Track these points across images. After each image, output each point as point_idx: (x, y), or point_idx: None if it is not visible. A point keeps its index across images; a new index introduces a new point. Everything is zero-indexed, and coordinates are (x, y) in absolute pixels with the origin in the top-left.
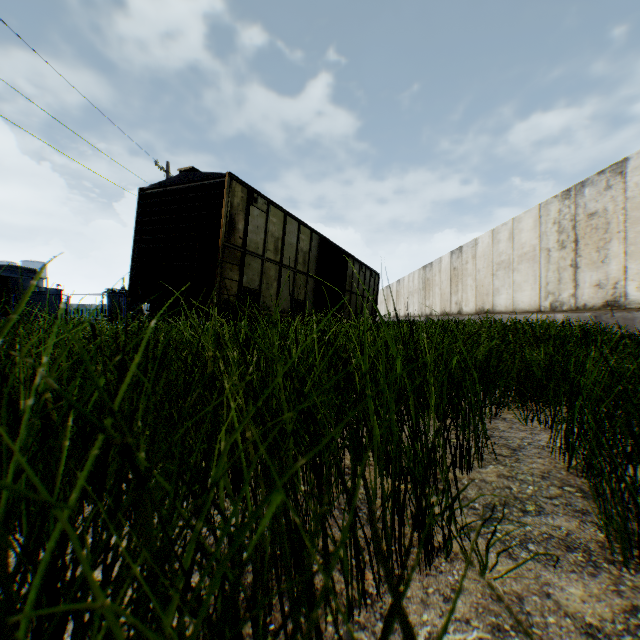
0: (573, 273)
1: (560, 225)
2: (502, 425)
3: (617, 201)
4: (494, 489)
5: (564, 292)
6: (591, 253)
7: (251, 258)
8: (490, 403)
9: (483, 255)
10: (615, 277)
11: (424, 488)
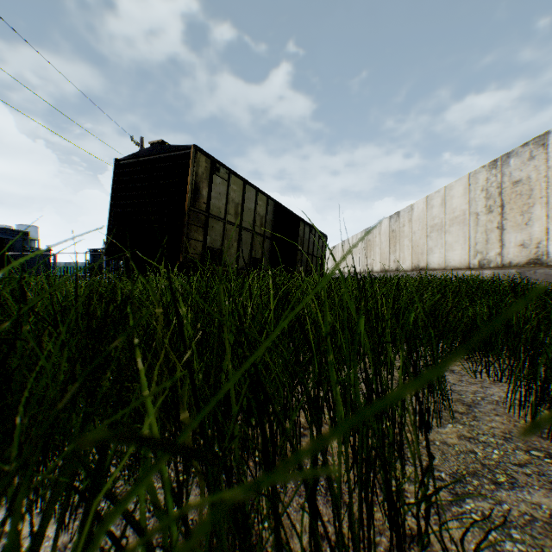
0: (499, 234)
1: (487, 192)
2: (451, 378)
3: (540, 170)
4: (458, 454)
5: (491, 251)
6: (516, 216)
7: (214, 221)
8: (441, 357)
9: (418, 219)
10: (538, 238)
11: (395, 471)
